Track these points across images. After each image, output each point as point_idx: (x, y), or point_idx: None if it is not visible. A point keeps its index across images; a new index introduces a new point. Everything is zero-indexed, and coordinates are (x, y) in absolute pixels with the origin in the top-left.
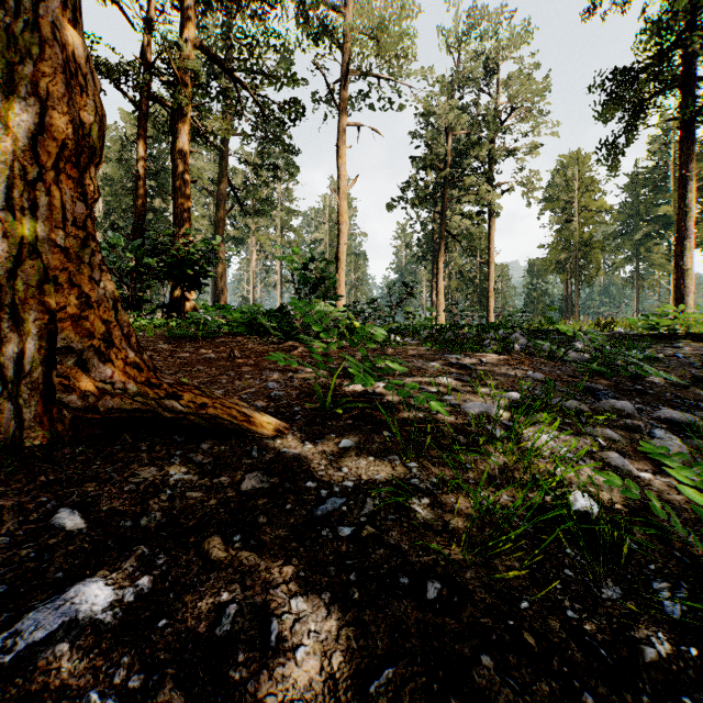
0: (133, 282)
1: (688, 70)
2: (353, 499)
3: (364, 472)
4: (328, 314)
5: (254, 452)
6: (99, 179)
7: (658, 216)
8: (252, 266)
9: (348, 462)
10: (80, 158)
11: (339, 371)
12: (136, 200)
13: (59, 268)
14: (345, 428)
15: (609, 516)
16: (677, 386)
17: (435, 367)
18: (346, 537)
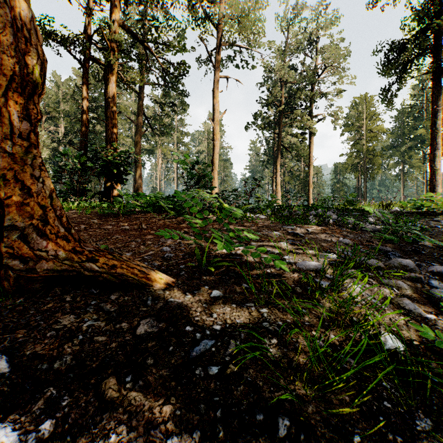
0: (79, 178)
1: (437, 42)
2: (220, 340)
3: (228, 317)
4: (206, 199)
5: (149, 301)
6: (61, 112)
7: (416, 136)
8: (158, 167)
9: (217, 309)
10: (26, 89)
11: (212, 238)
12: (82, 125)
13: (8, 168)
14: (215, 281)
15: (417, 359)
16: (440, 248)
17: (277, 235)
18: (214, 375)
